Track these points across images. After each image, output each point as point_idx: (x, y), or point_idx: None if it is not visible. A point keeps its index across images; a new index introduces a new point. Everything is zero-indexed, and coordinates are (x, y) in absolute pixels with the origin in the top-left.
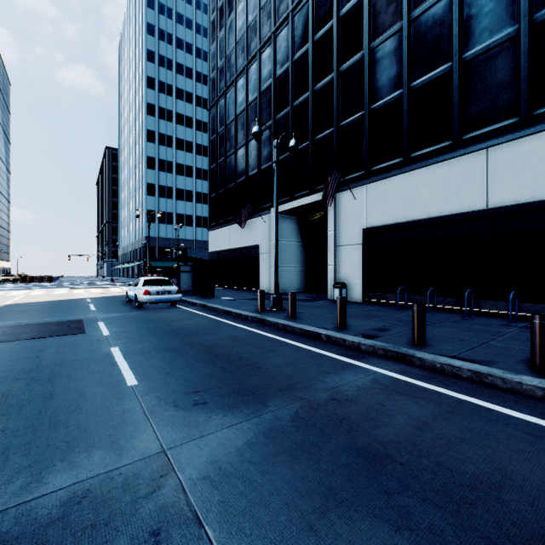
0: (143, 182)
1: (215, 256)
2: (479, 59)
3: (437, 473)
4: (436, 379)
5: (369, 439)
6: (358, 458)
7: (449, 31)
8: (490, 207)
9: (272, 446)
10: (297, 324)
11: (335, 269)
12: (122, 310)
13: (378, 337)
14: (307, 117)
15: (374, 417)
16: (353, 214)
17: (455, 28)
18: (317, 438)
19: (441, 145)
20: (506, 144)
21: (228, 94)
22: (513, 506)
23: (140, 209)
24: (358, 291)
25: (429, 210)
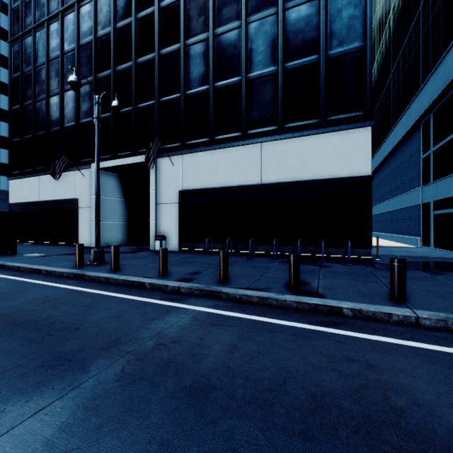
0: None
1: (18, 208)
2: (257, 81)
3: (247, 386)
4: (237, 307)
5: (194, 375)
6: (186, 397)
7: (239, 54)
8: (263, 182)
9: (95, 419)
10: (121, 275)
11: (156, 224)
12: None
13: (194, 280)
14: (130, 85)
15: (196, 352)
16: (172, 177)
17: (243, 53)
18: (146, 390)
19: (235, 134)
20: (271, 142)
21: (37, 34)
22: (294, 394)
23: None
24: (175, 242)
25: (227, 181)
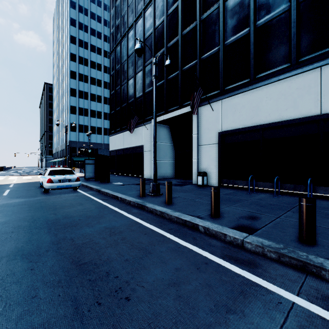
0: (68, 105)
1: (113, 153)
2: None
3: None
4: None
5: None
6: None
7: None
8: (323, 113)
9: None
10: (173, 211)
11: (197, 162)
12: (28, 195)
13: (257, 230)
14: (177, 54)
15: None
16: (211, 121)
17: None
18: None
19: (281, 67)
20: None
21: (122, 43)
22: None
23: (66, 122)
24: (215, 178)
25: (271, 117)
